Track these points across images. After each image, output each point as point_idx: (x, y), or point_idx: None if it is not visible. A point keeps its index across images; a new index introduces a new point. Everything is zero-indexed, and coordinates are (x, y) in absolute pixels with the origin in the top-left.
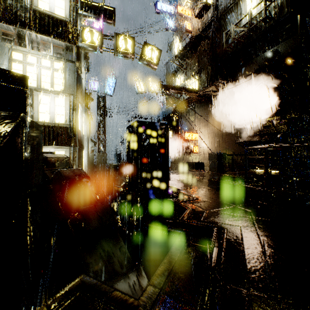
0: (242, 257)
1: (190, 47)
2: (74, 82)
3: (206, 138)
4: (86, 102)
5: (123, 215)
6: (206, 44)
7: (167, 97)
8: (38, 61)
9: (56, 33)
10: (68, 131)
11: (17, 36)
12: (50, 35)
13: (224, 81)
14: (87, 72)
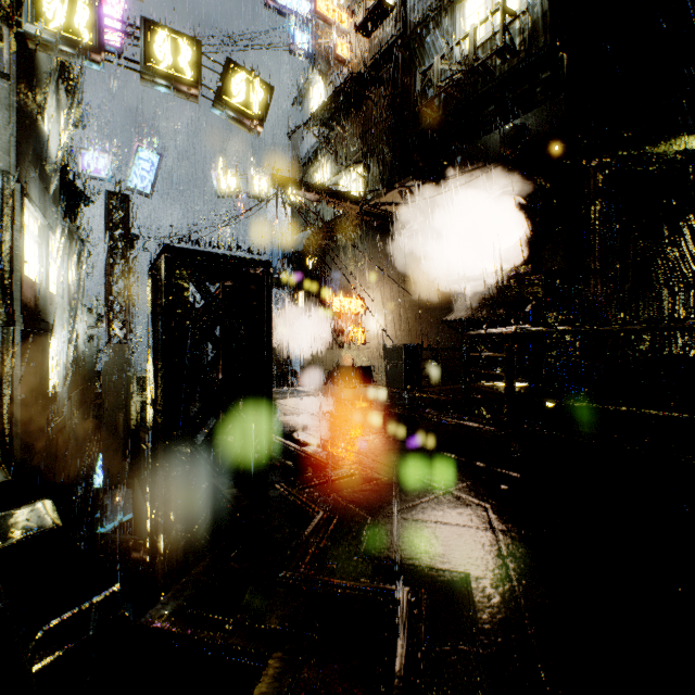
0: None
1: (345, 99)
2: (9, 135)
3: (381, 311)
4: (72, 206)
5: None
6: (381, 97)
7: (295, 212)
8: None
9: None
10: None
11: None
12: None
13: (418, 181)
14: (76, 125)
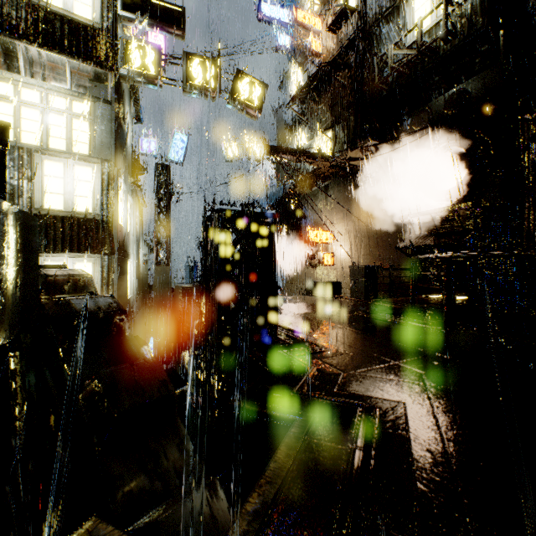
0: (409, 467)
1: (317, 82)
2: (111, 138)
3: (346, 240)
4: (136, 175)
5: (200, 377)
6: (346, 78)
7: (279, 167)
8: (43, 99)
9: (76, 49)
10: (98, 226)
11: (2, 51)
12: (64, 51)
13: (375, 141)
14: (137, 122)
